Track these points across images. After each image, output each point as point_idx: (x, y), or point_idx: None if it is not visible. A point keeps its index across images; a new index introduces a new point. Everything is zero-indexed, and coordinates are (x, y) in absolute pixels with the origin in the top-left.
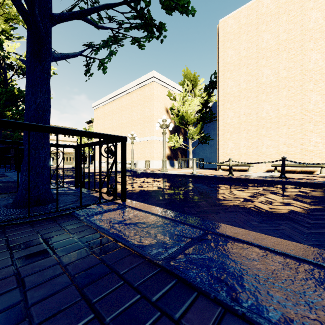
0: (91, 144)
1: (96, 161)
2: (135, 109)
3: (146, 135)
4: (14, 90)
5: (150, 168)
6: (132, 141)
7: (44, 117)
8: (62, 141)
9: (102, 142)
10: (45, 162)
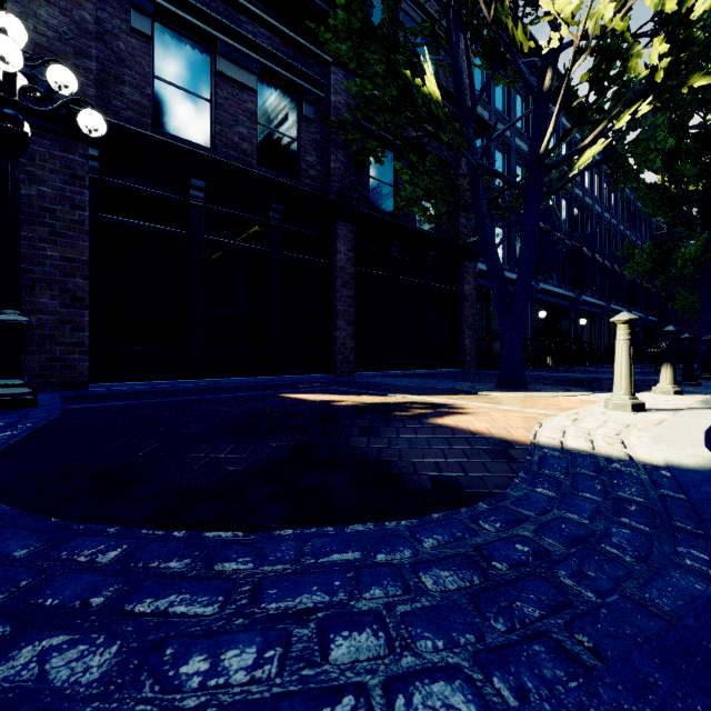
0: None
1: None
2: None
3: None
4: None
5: None
6: None
7: (708, 328)
8: None
9: None
10: None
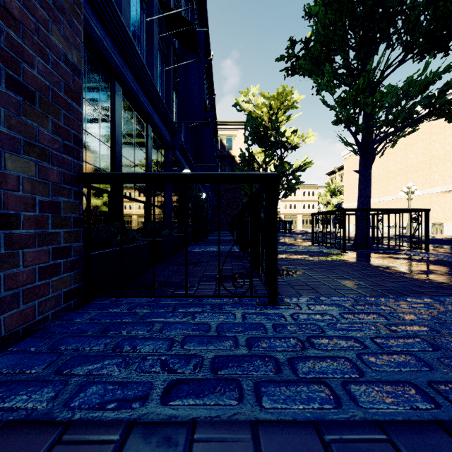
0: (391, 213)
1: (347, 224)
2: (413, 149)
3: (434, 184)
4: (283, 164)
5: (442, 235)
6: (408, 196)
7: (369, 200)
8: (301, 202)
9: (405, 212)
10: (369, 226)
